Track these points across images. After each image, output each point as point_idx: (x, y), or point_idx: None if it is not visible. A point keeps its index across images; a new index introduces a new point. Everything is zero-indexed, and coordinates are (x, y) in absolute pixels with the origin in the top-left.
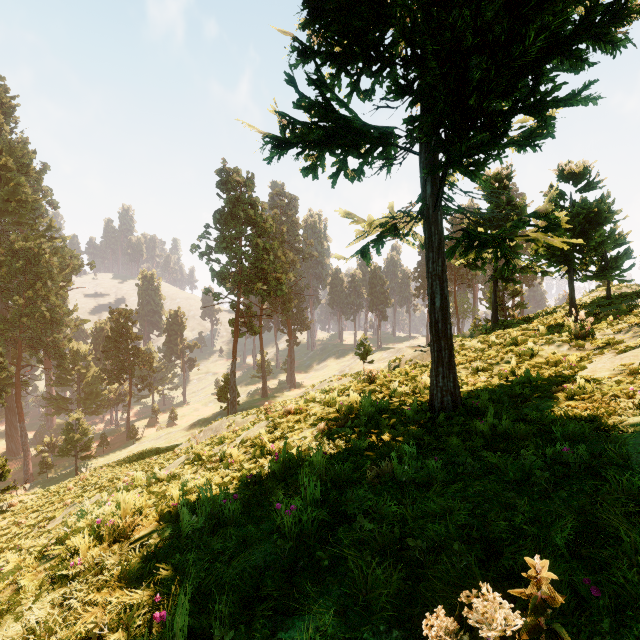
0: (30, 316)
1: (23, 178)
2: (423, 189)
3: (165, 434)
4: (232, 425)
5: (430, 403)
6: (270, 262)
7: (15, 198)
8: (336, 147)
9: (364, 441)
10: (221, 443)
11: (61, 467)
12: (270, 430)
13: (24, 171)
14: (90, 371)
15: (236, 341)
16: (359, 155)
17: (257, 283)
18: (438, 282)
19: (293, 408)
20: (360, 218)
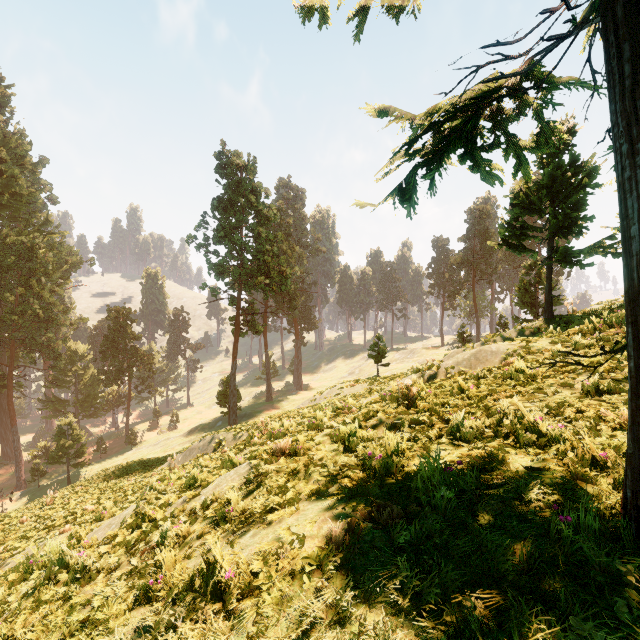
0: (22, 314)
1: (17, 170)
2: None
3: (163, 440)
4: (222, 443)
5: None
6: (274, 254)
7: (9, 191)
8: None
9: None
10: (190, 485)
11: (56, 473)
12: (248, 488)
13: (19, 163)
14: (88, 372)
15: (237, 341)
16: None
17: (259, 276)
18: None
19: (289, 444)
20: (406, 113)
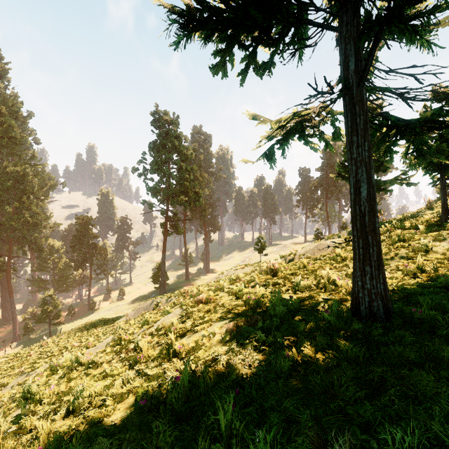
0: (17, 221)
1: (13, 121)
2: (344, 66)
3: (115, 307)
4: (159, 304)
5: (354, 307)
6: (191, 180)
7: (7, 135)
8: (246, 30)
9: (282, 356)
10: (144, 325)
11: (40, 330)
12: (182, 319)
13: (14, 116)
14: (62, 260)
15: (165, 239)
16: (269, 43)
17: (181, 195)
18: (364, 169)
19: (204, 297)
20: (267, 118)
